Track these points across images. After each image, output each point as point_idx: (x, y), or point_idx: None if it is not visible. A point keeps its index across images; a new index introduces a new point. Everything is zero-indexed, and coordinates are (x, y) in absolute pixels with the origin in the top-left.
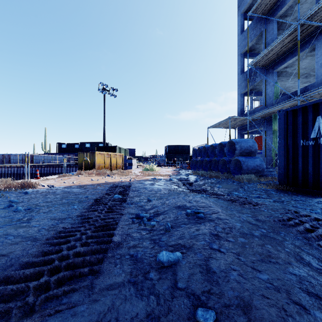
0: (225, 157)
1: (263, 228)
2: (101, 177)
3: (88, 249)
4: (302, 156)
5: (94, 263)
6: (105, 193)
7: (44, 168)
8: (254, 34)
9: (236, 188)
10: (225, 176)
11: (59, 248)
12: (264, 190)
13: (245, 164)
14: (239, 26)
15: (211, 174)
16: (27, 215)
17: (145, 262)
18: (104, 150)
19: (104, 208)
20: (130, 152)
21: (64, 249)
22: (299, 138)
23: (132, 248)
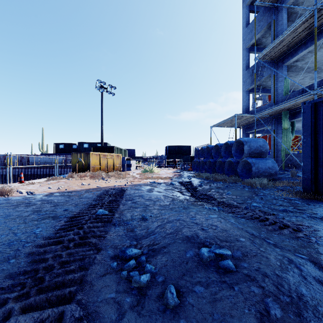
0: (232, 158)
1: None
2: (95, 180)
3: None
4: None
5: None
6: (89, 206)
7: (40, 169)
8: (261, 27)
9: (250, 196)
10: (232, 179)
11: None
12: (286, 199)
13: (256, 166)
14: (244, 19)
15: (216, 177)
16: None
17: None
18: (101, 151)
19: (74, 237)
20: (130, 152)
21: None
22: None
23: None
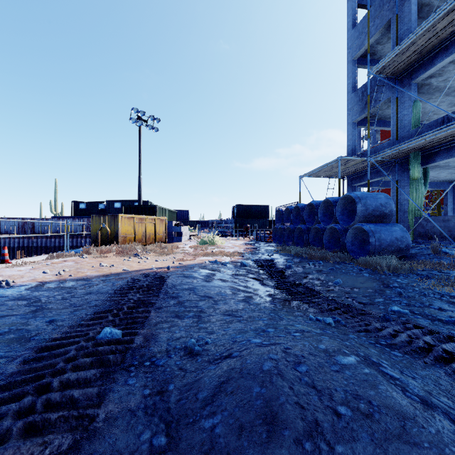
0: (336, 224)
1: None
2: (123, 258)
3: None
4: None
5: None
6: (93, 314)
7: (51, 239)
8: (375, 27)
9: (378, 289)
10: (338, 257)
11: None
12: (444, 295)
13: (376, 236)
14: (350, 16)
15: (312, 253)
16: None
17: None
18: (138, 212)
19: (11, 426)
20: (181, 215)
21: None
22: None
23: None
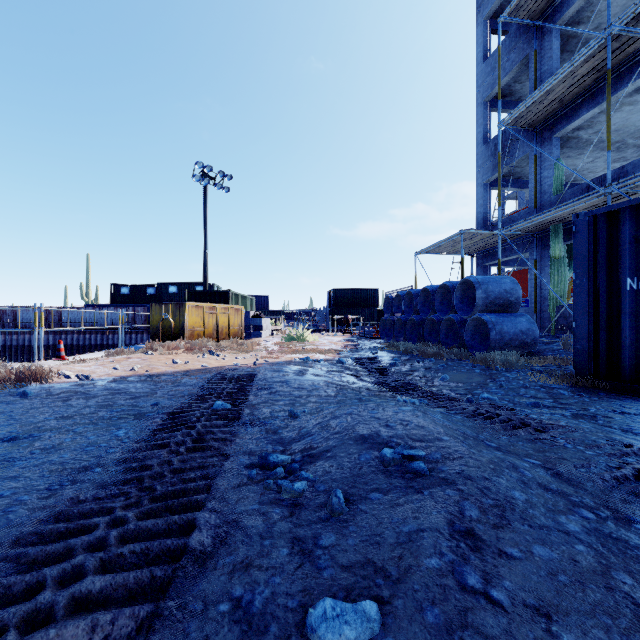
0: (454, 314)
1: (584, 505)
2: (196, 355)
3: (117, 582)
4: (629, 313)
5: (123, 637)
6: (197, 397)
7: (84, 335)
8: (511, 62)
9: (482, 383)
10: (454, 354)
11: (36, 577)
12: (545, 387)
13: (497, 328)
14: (480, 46)
15: (424, 349)
16: (1, 457)
17: (272, 634)
18: (205, 299)
19: (185, 439)
20: (258, 302)
21: (48, 582)
22: (623, 274)
23: (241, 573)
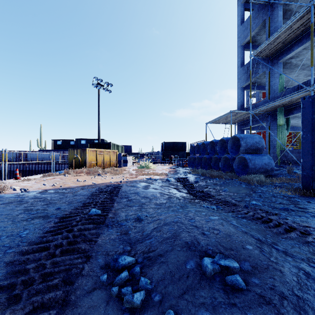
0: (228, 155)
1: None
2: (91, 176)
3: None
4: None
5: None
6: (83, 204)
7: (38, 165)
8: (256, 24)
9: (248, 193)
10: (228, 176)
11: None
12: (286, 196)
13: (252, 162)
14: (239, 16)
15: (212, 173)
16: None
17: None
18: (98, 147)
19: (62, 242)
20: (126, 148)
21: None
22: None
23: None
